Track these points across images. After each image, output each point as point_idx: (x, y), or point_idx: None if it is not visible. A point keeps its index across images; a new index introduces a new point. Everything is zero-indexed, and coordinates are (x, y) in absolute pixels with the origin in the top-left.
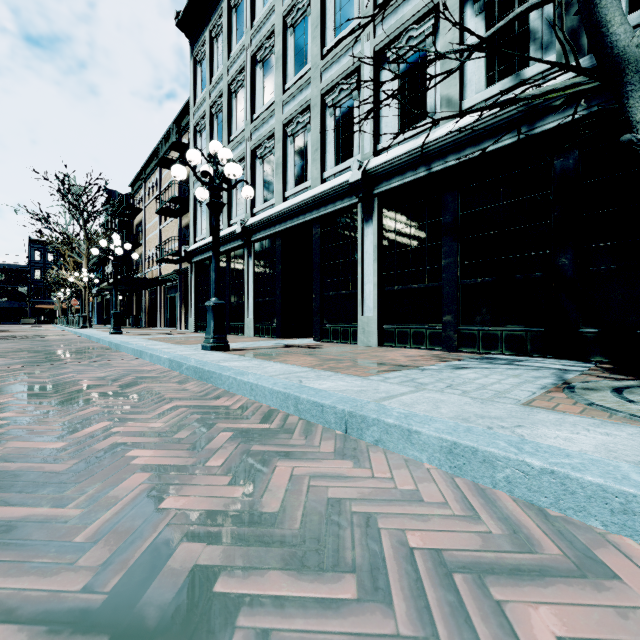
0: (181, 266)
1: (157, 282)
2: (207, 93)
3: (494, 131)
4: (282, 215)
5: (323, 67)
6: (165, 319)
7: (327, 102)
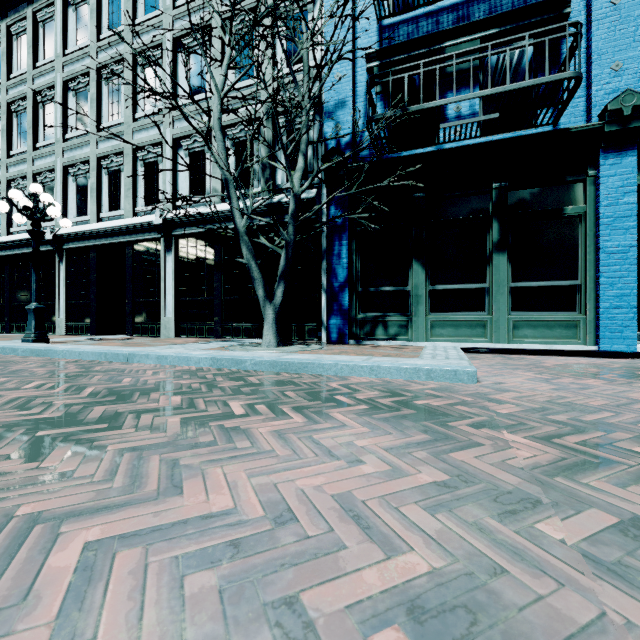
0: None
1: None
2: (3, 87)
3: None
4: (97, 233)
5: (135, 128)
6: None
7: (138, 156)
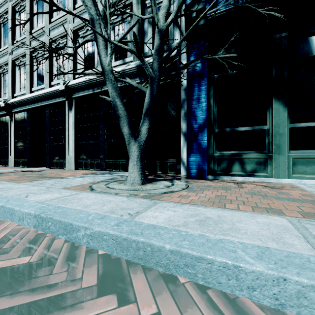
0: None
1: None
2: None
3: None
4: (29, 100)
5: (50, 28)
6: None
7: (53, 46)
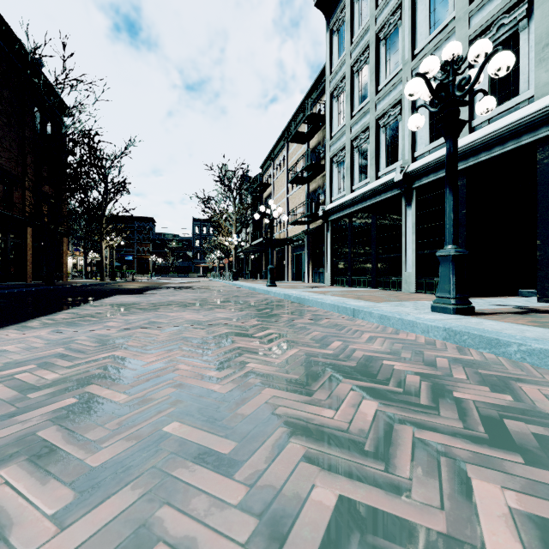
0: (308, 227)
1: (286, 242)
2: (347, 55)
3: None
4: (472, 147)
5: None
6: (291, 274)
7: None
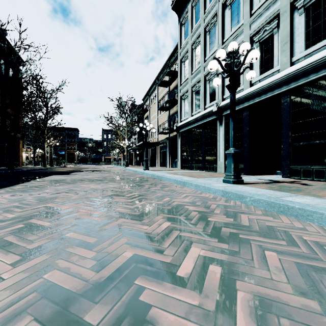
0: (169, 135)
1: (157, 144)
2: (189, 38)
3: None
4: (251, 95)
5: None
6: (160, 162)
7: (297, 5)
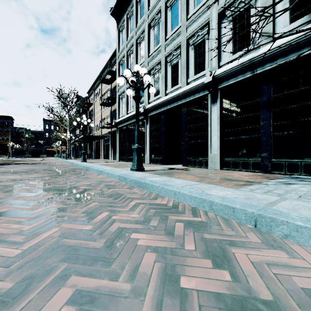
0: (111, 130)
1: (100, 137)
2: (125, 45)
3: (297, 47)
4: (165, 102)
5: (188, 25)
6: (103, 155)
7: (190, 43)
